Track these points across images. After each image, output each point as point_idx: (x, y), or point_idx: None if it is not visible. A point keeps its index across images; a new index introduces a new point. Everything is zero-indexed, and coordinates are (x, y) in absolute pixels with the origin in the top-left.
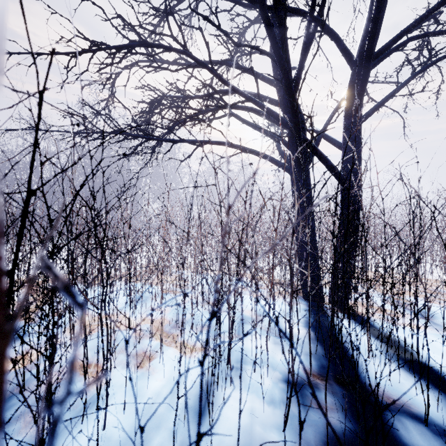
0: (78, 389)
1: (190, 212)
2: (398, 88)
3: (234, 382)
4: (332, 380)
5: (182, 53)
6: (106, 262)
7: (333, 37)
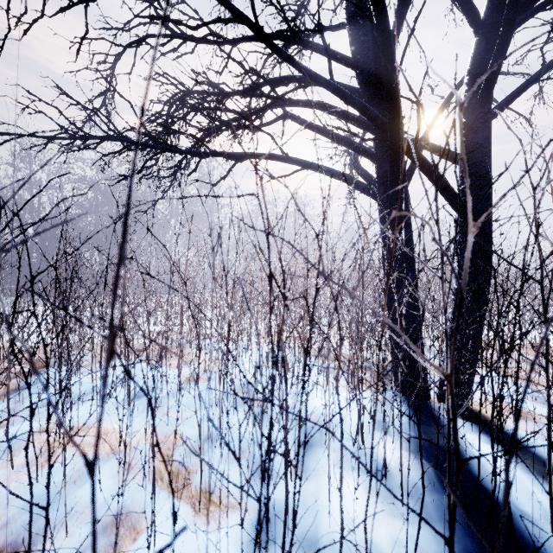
0: None
1: (126, 230)
2: (545, 68)
3: None
4: None
5: None
6: None
7: None
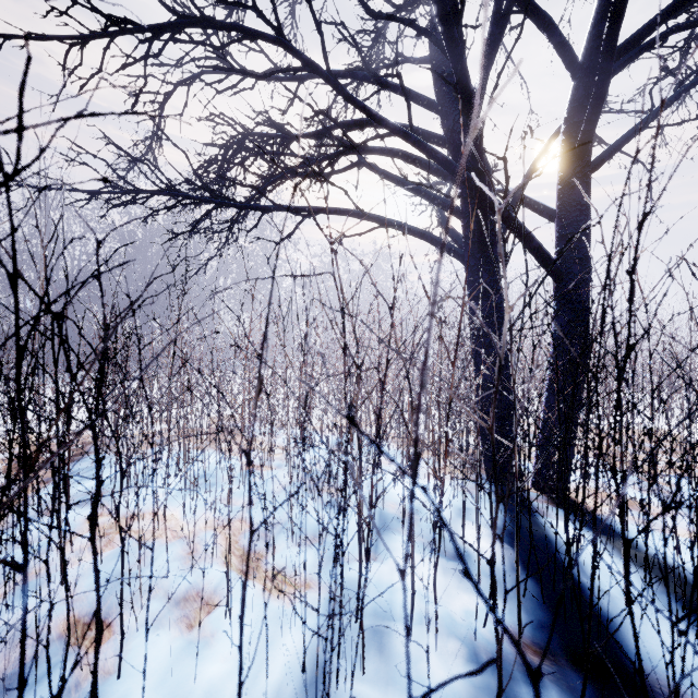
0: (56, 683)
1: (266, 323)
2: (653, 114)
3: (370, 665)
4: (562, 659)
5: (273, 41)
6: (95, 433)
7: (542, 22)
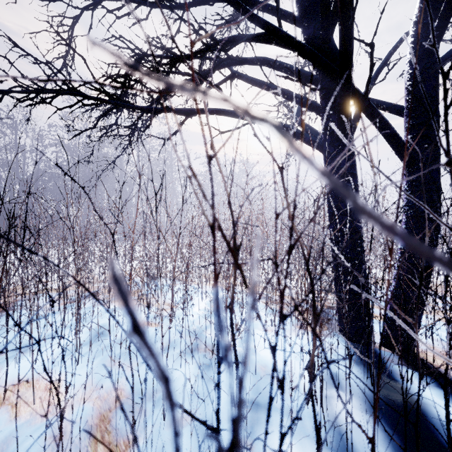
0: None
1: None
2: None
3: None
4: None
5: None
6: None
7: None
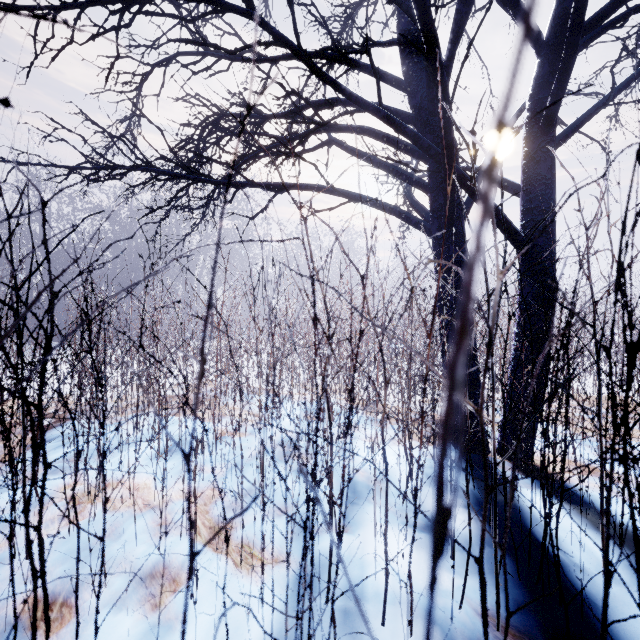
0: None
1: (212, 285)
2: (615, 91)
3: None
4: None
5: (244, 14)
6: (31, 415)
7: (508, 1)
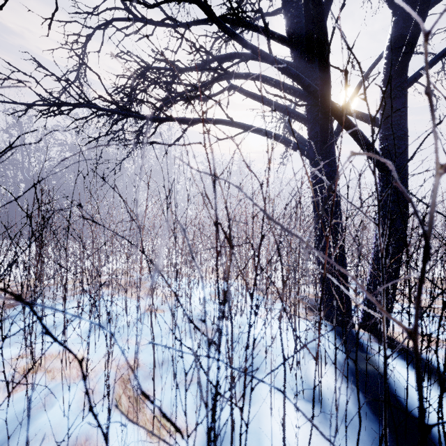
0: None
1: None
2: None
3: None
4: None
5: None
6: None
7: None
